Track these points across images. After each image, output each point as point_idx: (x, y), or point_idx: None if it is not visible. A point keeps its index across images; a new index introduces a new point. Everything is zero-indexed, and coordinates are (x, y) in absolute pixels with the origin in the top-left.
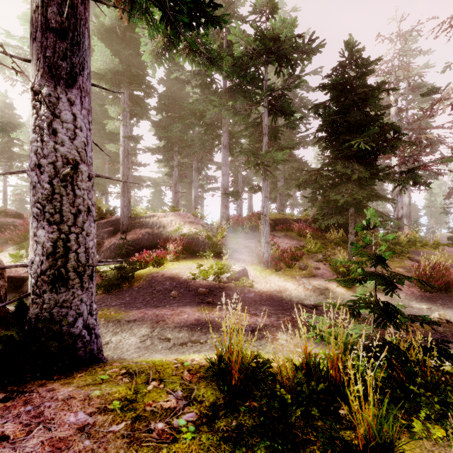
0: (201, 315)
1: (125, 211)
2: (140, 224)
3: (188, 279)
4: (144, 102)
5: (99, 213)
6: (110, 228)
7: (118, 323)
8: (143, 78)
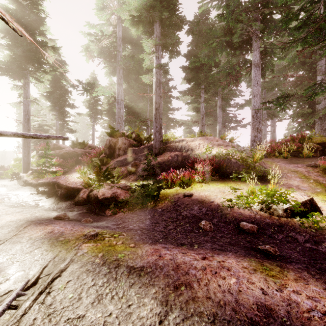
0: (267, 291)
1: (157, 135)
2: (170, 148)
3: (222, 205)
4: (174, 34)
5: (138, 140)
6: (146, 152)
7: (115, 271)
8: (172, 6)
